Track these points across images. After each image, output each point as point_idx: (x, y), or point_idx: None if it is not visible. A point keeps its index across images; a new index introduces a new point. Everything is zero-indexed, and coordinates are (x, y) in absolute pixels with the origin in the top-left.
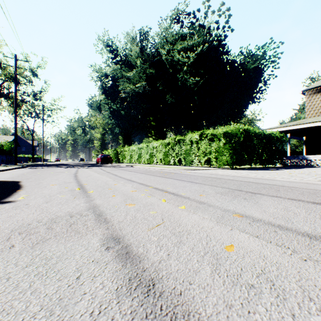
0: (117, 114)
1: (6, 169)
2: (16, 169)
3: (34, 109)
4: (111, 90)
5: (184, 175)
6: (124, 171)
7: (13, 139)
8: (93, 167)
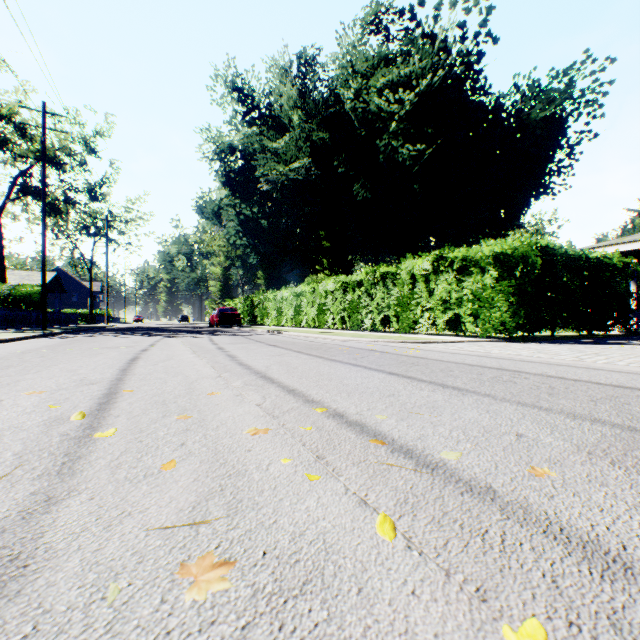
0: (252, 227)
1: (4, 340)
2: (31, 340)
3: (93, 220)
4: (240, 178)
5: (409, 360)
6: (258, 346)
7: (53, 279)
8: (196, 335)
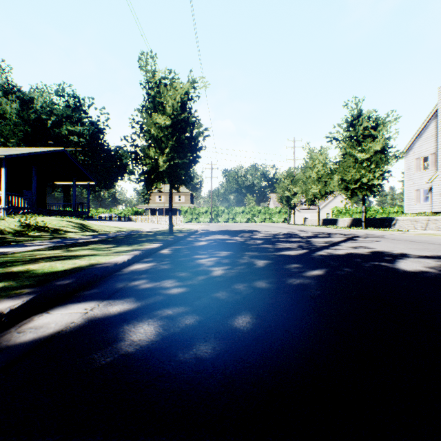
0: None
1: None
2: None
3: None
4: None
5: None
6: None
7: None
8: None
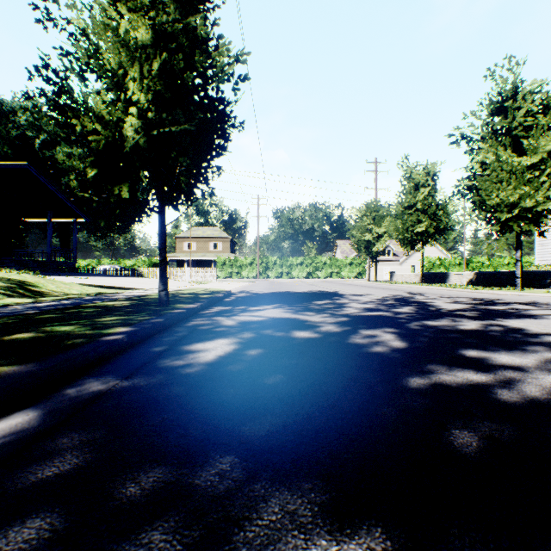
0: None
1: None
2: None
3: None
4: None
5: None
6: None
7: None
8: None
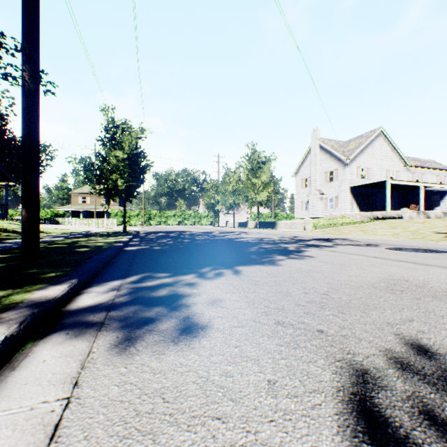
0: None
1: None
2: None
3: None
4: None
5: None
6: None
7: None
8: None
